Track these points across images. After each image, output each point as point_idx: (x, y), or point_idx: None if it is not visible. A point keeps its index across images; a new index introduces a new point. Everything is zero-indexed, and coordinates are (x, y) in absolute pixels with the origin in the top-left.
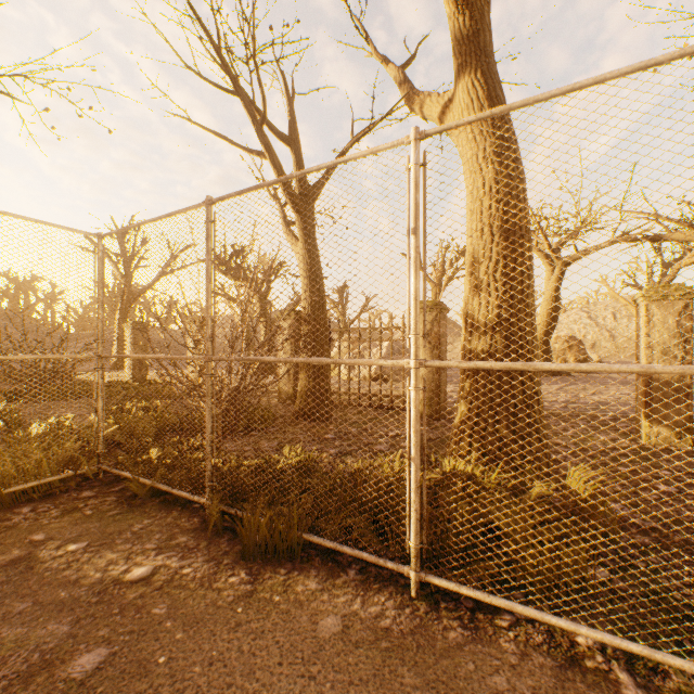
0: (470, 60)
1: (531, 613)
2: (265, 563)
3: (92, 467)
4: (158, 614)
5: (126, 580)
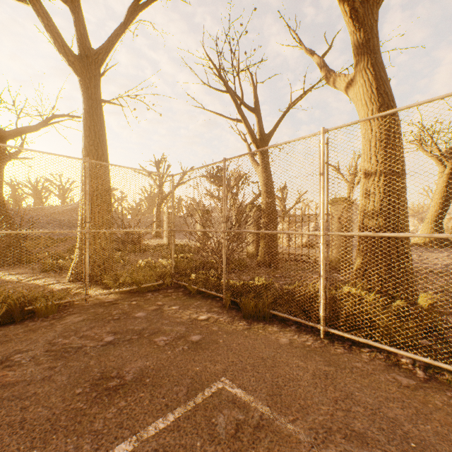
0: (363, 57)
1: (377, 344)
2: (253, 320)
3: (169, 280)
4: (215, 329)
5: (199, 319)
